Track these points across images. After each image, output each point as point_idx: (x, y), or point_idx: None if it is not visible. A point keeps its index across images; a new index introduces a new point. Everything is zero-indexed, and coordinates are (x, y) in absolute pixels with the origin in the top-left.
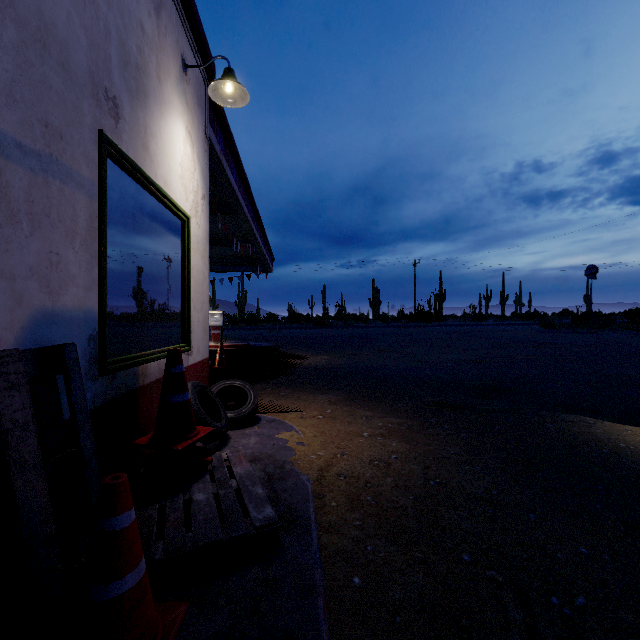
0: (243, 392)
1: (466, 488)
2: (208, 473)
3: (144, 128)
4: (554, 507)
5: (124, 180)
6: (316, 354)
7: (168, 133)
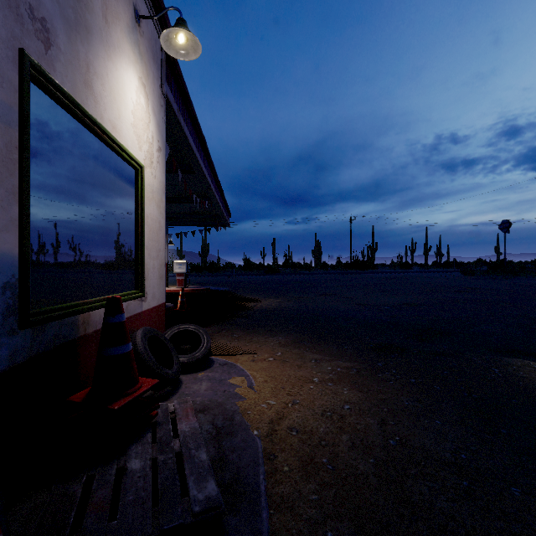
0: (197, 336)
1: (431, 450)
2: (150, 431)
3: (86, 65)
4: (535, 477)
5: (61, 116)
6: (267, 297)
7: (117, 78)
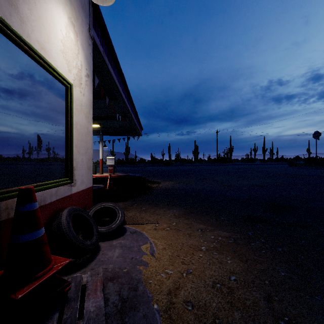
0: (114, 210)
1: None
2: (58, 310)
3: None
4: None
5: None
6: (165, 181)
7: (46, 10)
